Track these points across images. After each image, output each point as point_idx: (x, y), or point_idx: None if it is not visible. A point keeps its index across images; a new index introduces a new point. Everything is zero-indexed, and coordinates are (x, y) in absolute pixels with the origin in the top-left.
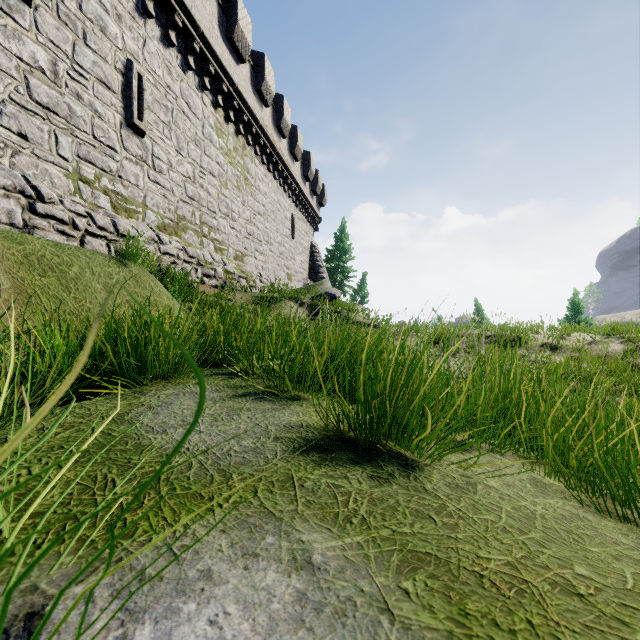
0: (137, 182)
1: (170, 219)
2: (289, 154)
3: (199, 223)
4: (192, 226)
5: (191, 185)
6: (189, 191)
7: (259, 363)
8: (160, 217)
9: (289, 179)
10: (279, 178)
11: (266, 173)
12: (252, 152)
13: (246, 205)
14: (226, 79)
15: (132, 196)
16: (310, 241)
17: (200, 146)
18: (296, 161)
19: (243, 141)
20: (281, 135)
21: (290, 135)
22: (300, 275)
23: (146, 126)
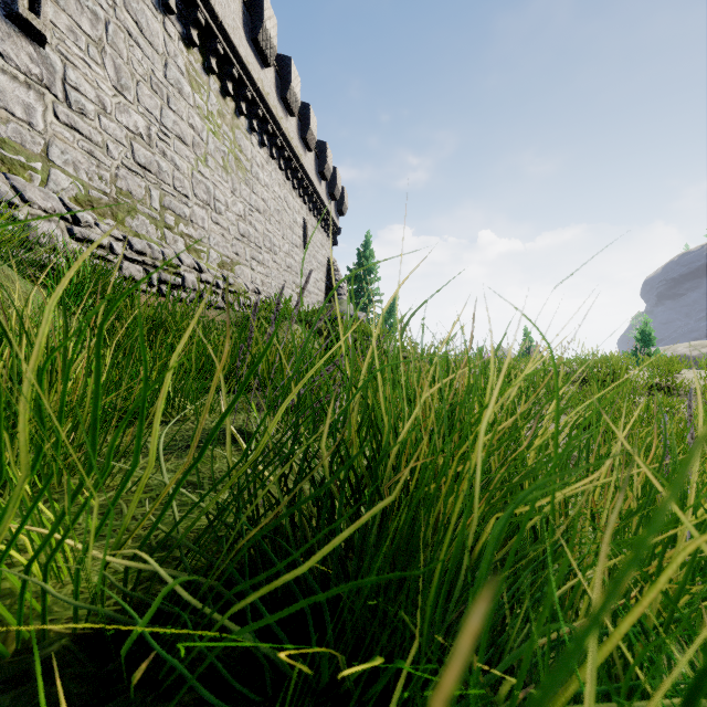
0: (29, 118)
1: (102, 192)
2: (299, 140)
3: (158, 207)
4: (145, 209)
5: (143, 147)
6: (140, 156)
7: (113, 484)
8: (81, 185)
9: (299, 172)
10: (286, 169)
11: (268, 159)
12: (247, 126)
13: (238, 195)
14: (203, 6)
15: (17, 139)
16: (327, 256)
17: (160, 94)
18: (309, 151)
19: (233, 107)
20: (288, 112)
21: (301, 116)
22: (314, 296)
23: (50, 30)
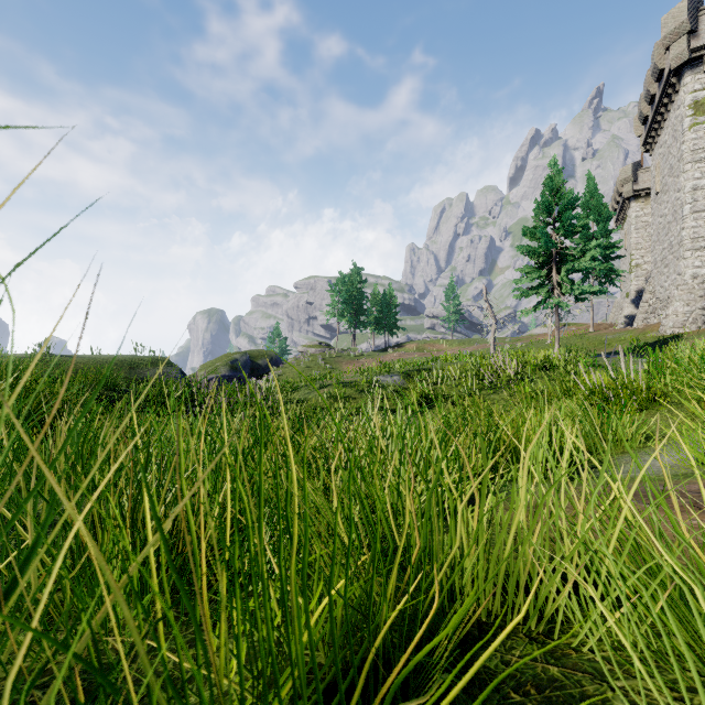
0: None
1: None
2: None
3: None
4: None
5: None
6: None
7: None
8: None
9: None
10: None
11: None
12: None
13: None
14: None
15: None
16: None
17: None
18: None
19: None
20: None
21: None
22: None
23: None
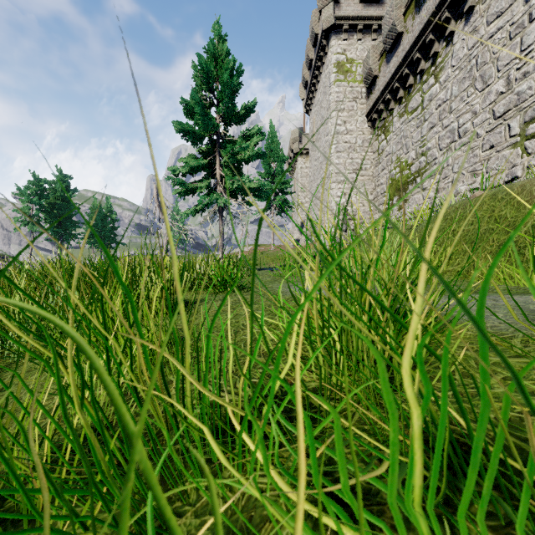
0: None
1: None
2: None
3: None
4: None
5: None
6: None
7: None
8: None
9: None
10: None
11: None
12: None
13: None
14: None
15: None
16: None
17: None
18: None
19: None
20: None
21: None
22: None
23: None
